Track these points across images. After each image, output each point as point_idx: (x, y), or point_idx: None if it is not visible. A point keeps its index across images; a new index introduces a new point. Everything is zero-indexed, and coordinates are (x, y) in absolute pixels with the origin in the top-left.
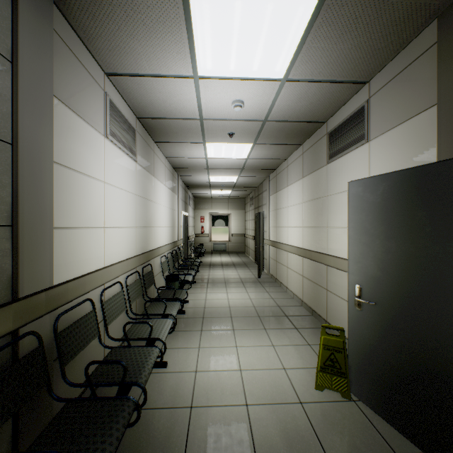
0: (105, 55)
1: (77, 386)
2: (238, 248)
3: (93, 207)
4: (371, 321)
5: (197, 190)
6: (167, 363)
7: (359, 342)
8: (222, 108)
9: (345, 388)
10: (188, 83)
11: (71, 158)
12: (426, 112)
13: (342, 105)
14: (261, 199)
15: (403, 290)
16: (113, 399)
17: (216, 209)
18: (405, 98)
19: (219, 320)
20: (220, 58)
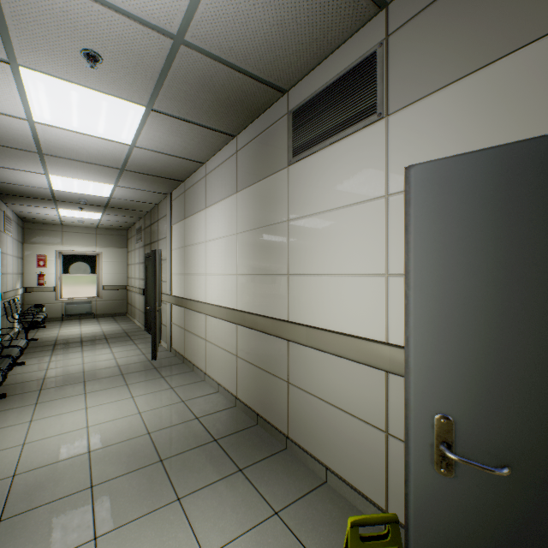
0: None
1: None
2: (116, 307)
3: None
4: (485, 507)
5: (26, 205)
6: None
7: None
8: None
9: None
10: None
11: None
12: (542, 41)
13: (324, 57)
14: (157, 230)
15: None
16: None
17: (72, 245)
18: (481, 23)
19: (55, 512)
20: None
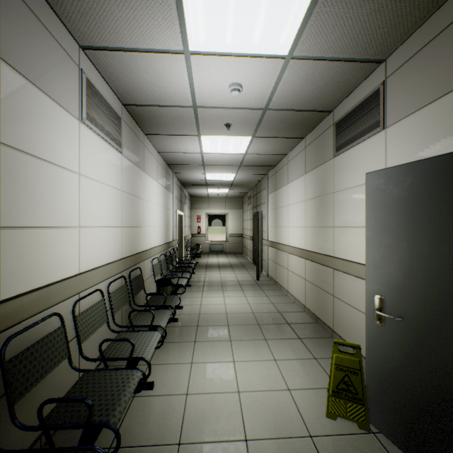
0: (76, 21)
1: (30, 429)
2: (236, 248)
3: (63, 203)
4: (395, 340)
5: (193, 189)
6: (153, 384)
7: (379, 364)
8: (218, 93)
9: (363, 417)
10: (178, 61)
11: (31, 142)
12: None
13: (352, 91)
14: (259, 197)
15: (440, 304)
16: (73, 451)
17: (213, 209)
18: (433, 74)
19: (215, 329)
20: (214, 26)
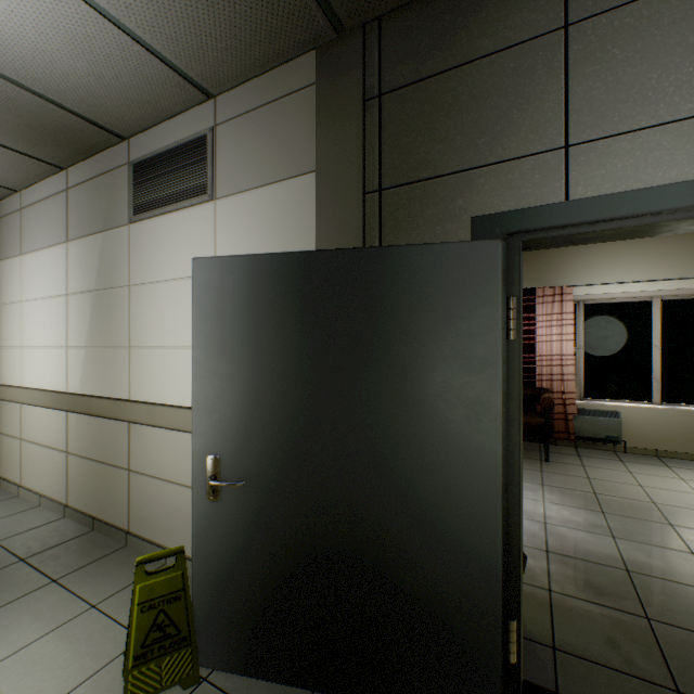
0: None
1: None
2: None
3: None
4: (237, 515)
5: None
6: None
7: (215, 563)
8: None
9: (190, 665)
10: None
11: None
12: (302, 178)
13: (164, 119)
14: None
15: (288, 448)
16: None
17: None
18: (273, 148)
19: None
20: None
